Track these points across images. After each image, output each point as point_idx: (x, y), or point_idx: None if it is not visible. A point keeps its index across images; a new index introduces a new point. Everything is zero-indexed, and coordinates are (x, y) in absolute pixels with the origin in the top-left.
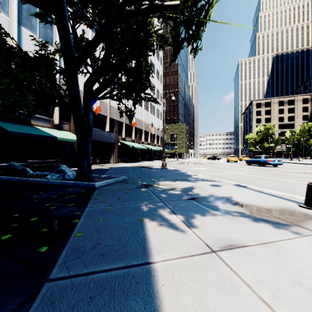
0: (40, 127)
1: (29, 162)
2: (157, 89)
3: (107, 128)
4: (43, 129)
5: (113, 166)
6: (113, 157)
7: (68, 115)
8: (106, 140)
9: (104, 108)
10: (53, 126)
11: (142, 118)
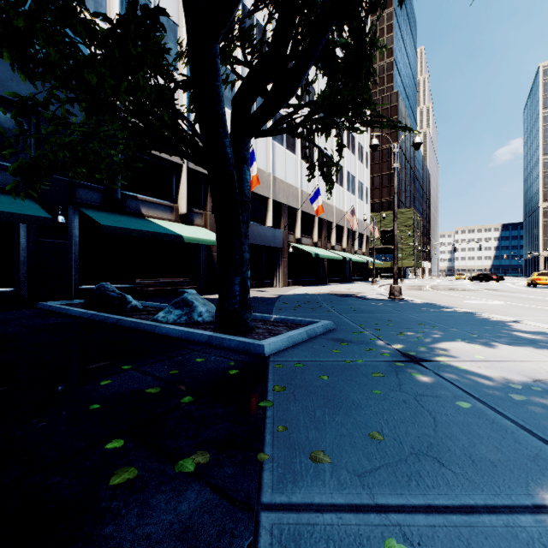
0: (156, 220)
1: (139, 283)
2: (359, 143)
3: (270, 221)
4: (161, 223)
5: (283, 293)
6: (279, 275)
7: (201, 197)
8: (267, 242)
9: (264, 183)
10: (178, 219)
11: (332, 201)
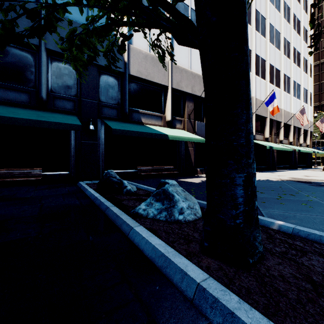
0: (150, 126)
1: (139, 169)
2: (303, 58)
3: None
4: (153, 127)
5: None
6: None
7: (181, 109)
8: None
9: None
10: (165, 124)
11: (280, 105)
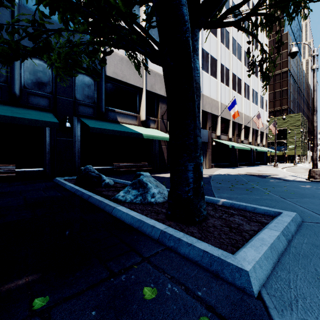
0: (126, 125)
1: (115, 166)
2: None
3: None
4: (129, 126)
5: (211, 174)
6: (205, 160)
7: (155, 109)
8: None
9: None
10: (140, 124)
11: (241, 109)
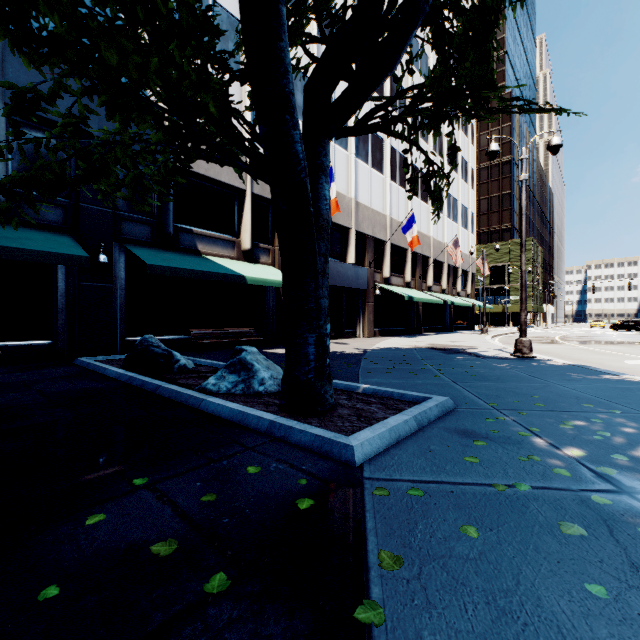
0: (214, 258)
1: (194, 334)
2: (462, 158)
3: (351, 257)
4: (220, 261)
5: (369, 347)
6: (363, 322)
7: (269, 229)
8: (348, 283)
9: (344, 211)
10: (241, 256)
11: (428, 230)
